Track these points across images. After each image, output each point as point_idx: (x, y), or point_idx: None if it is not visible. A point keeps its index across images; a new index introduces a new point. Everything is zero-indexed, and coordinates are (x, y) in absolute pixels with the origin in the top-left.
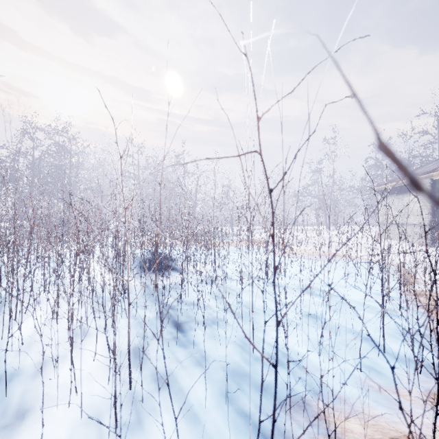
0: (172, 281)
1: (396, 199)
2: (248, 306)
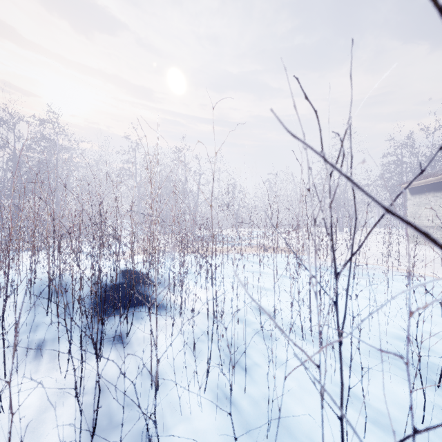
0: (139, 336)
1: (432, 197)
2: (296, 440)
